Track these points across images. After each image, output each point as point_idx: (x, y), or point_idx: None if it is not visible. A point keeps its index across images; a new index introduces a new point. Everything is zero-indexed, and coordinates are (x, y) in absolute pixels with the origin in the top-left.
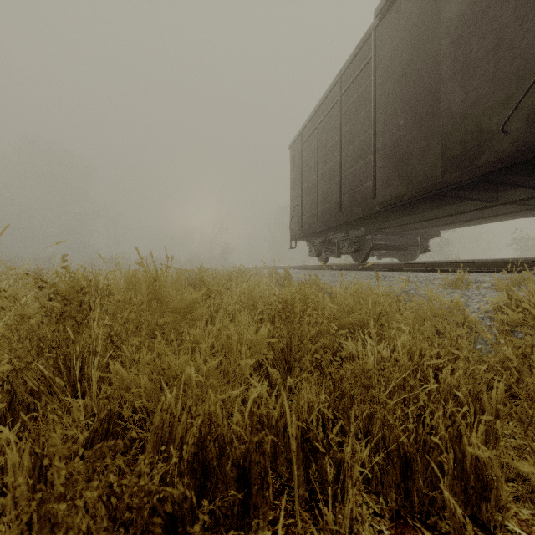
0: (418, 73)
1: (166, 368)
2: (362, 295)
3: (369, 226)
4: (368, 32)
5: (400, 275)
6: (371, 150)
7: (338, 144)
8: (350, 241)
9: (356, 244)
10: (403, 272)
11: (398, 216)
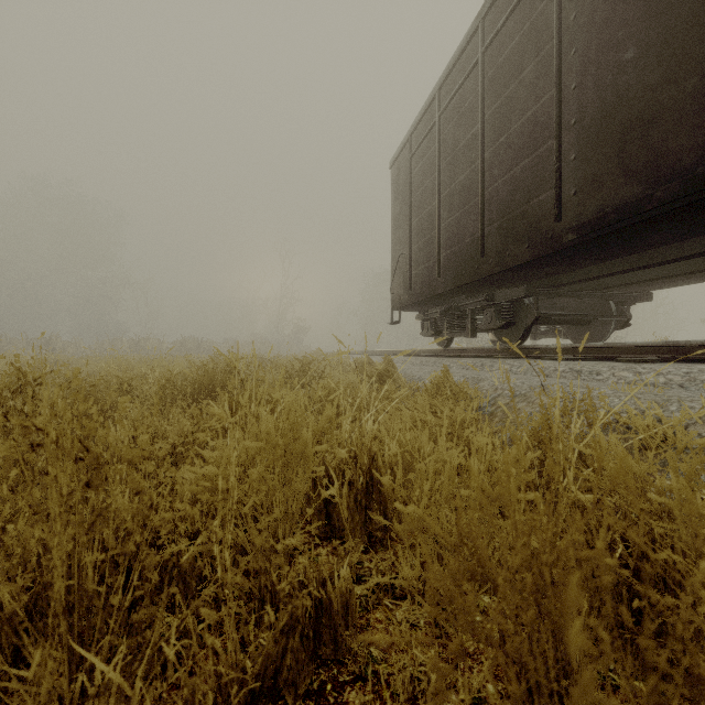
0: None
1: None
2: None
3: (526, 283)
4: None
5: (615, 369)
6: (551, 130)
7: (479, 137)
8: (496, 308)
9: (508, 313)
10: (612, 362)
11: (592, 259)
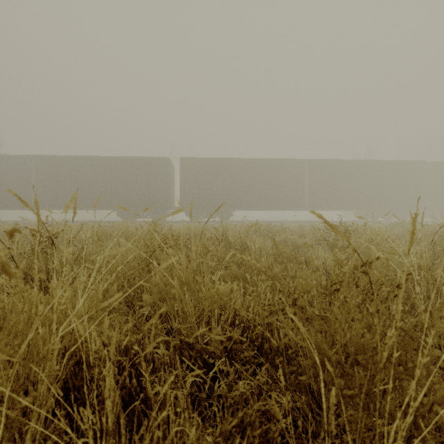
0: None
1: None
2: None
3: None
4: None
5: None
6: None
7: None
8: None
9: None
10: None
11: None
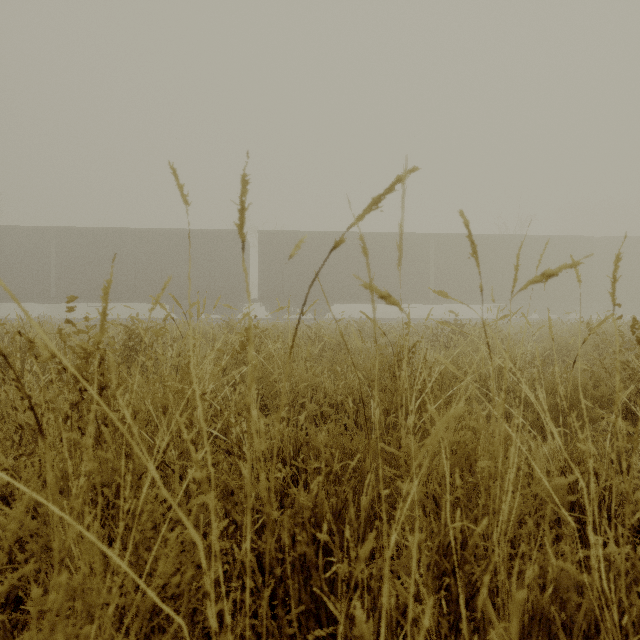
0: None
1: None
2: None
3: None
4: None
5: None
6: None
7: None
8: None
9: None
10: None
11: None
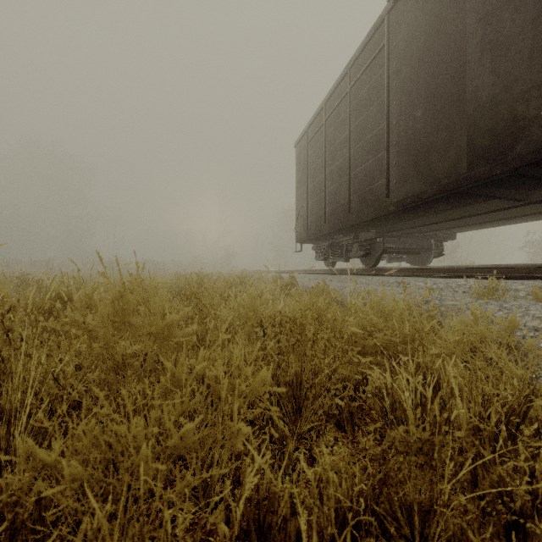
0: (438, 57)
1: (114, 440)
2: (386, 310)
3: (379, 228)
4: (380, 17)
5: (417, 281)
6: (384, 145)
7: (348, 140)
8: (360, 244)
9: (366, 247)
10: (419, 277)
11: (412, 217)
